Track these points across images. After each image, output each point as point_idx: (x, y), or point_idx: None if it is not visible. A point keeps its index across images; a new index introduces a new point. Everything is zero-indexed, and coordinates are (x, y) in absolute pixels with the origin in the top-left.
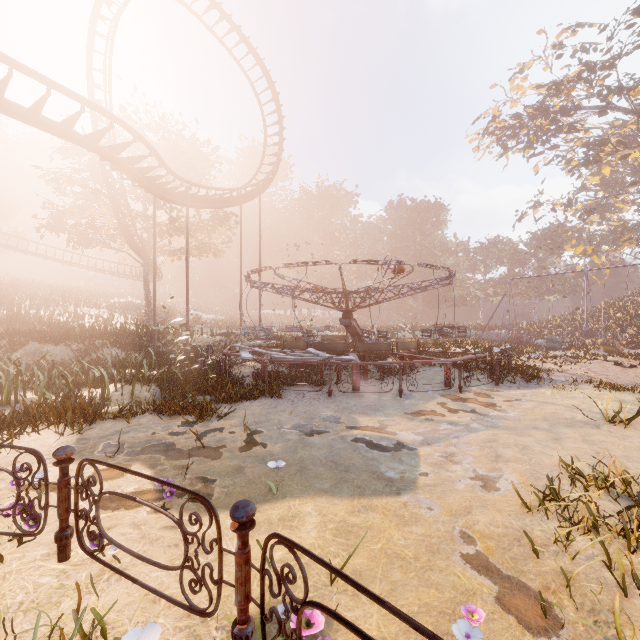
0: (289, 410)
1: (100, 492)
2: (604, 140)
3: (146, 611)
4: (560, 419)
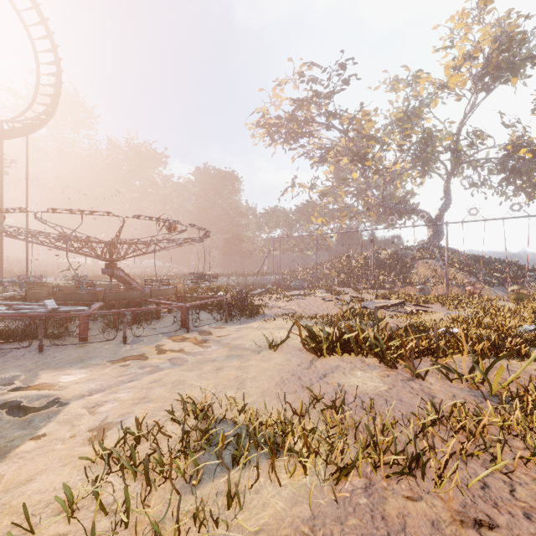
0: None
1: None
2: (329, 147)
3: None
4: (240, 349)
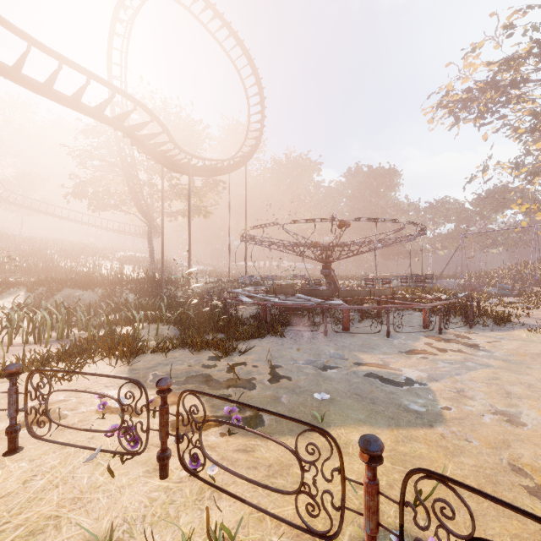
0: (295, 347)
1: (204, 419)
2: None
3: (257, 529)
4: None
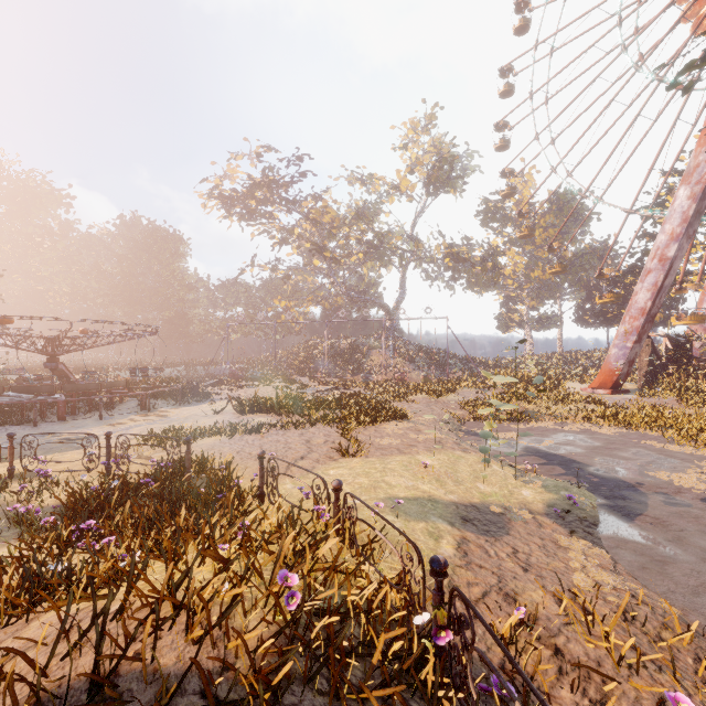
0: None
1: None
2: (291, 230)
3: None
4: (194, 416)
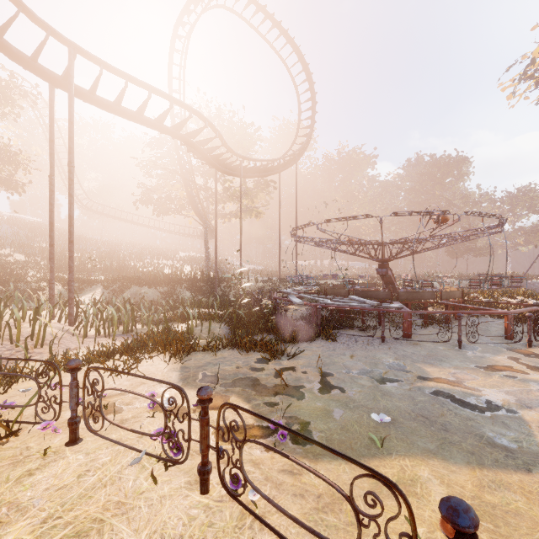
0: (348, 354)
1: (244, 438)
2: None
3: None
4: None
